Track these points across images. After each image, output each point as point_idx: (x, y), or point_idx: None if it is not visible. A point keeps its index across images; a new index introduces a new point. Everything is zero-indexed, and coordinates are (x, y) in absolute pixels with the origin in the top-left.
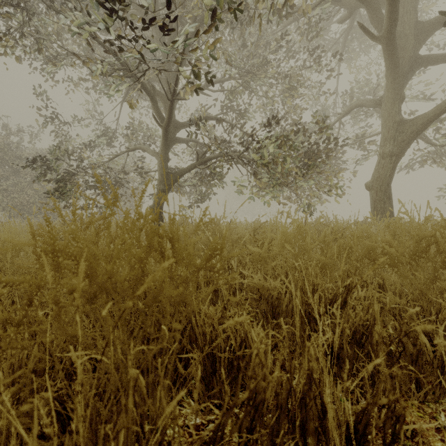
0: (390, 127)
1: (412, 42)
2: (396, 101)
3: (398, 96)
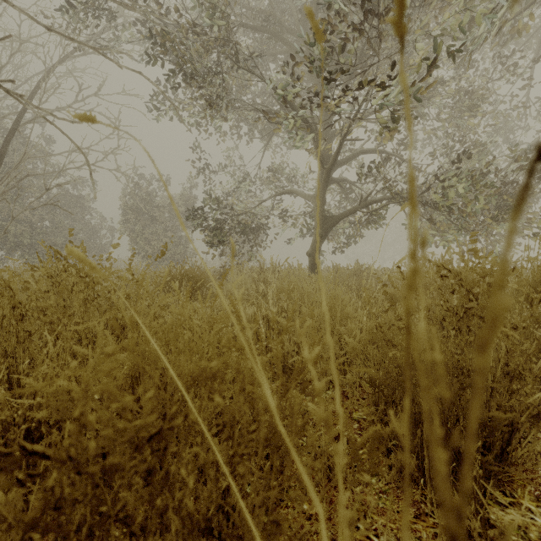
0: None
1: None
2: None
3: None
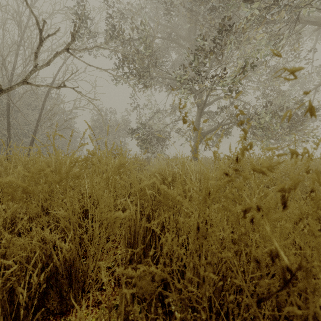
0: None
1: None
2: None
3: None
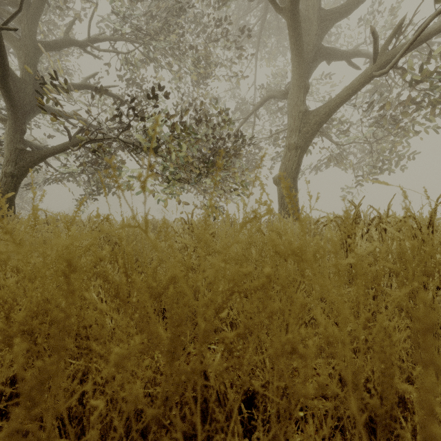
0: (296, 117)
1: (315, 29)
2: (301, 89)
3: (303, 84)
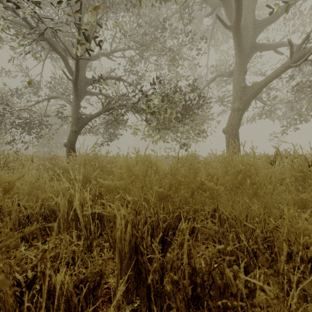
0: (238, 91)
1: (251, 33)
2: (241, 72)
3: (243, 69)
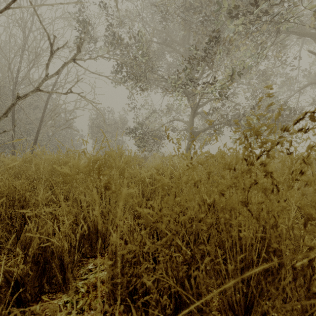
0: None
1: None
2: None
3: None
